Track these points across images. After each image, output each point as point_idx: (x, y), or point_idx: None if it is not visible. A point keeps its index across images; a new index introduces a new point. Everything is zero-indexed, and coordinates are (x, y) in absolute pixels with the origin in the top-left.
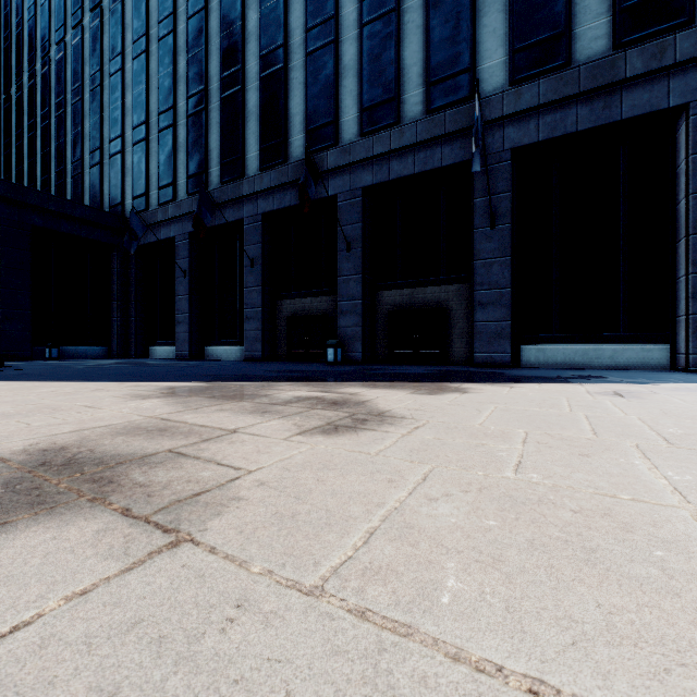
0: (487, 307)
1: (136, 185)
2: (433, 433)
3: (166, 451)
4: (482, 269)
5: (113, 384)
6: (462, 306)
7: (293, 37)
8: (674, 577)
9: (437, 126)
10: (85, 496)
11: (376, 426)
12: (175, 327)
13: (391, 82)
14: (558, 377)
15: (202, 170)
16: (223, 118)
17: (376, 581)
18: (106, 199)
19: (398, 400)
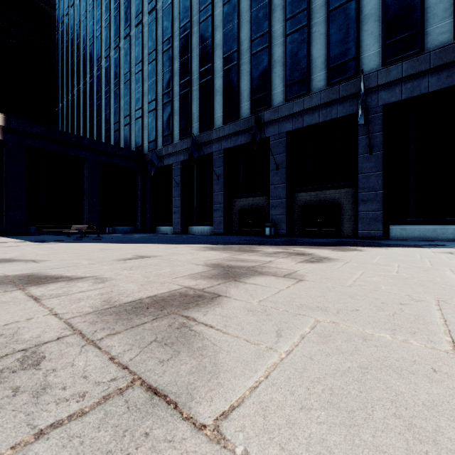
0: (367, 202)
1: (150, 135)
2: (356, 264)
3: (257, 265)
4: (364, 179)
5: (176, 245)
6: (350, 202)
7: (243, 45)
8: (446, 289)
9: (334, 94)
10: (255, 273)
11: (328, 261)
12: (172, 215)
13: (304, 68)
14: (415, 245)
15: (188, 125)
16: (201, 95)
17: (363, 286)
18: (132, 144)
19: (328, 253)
